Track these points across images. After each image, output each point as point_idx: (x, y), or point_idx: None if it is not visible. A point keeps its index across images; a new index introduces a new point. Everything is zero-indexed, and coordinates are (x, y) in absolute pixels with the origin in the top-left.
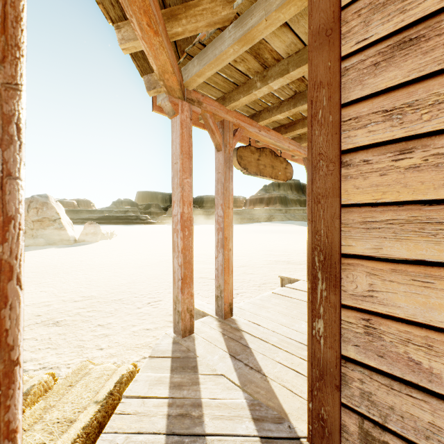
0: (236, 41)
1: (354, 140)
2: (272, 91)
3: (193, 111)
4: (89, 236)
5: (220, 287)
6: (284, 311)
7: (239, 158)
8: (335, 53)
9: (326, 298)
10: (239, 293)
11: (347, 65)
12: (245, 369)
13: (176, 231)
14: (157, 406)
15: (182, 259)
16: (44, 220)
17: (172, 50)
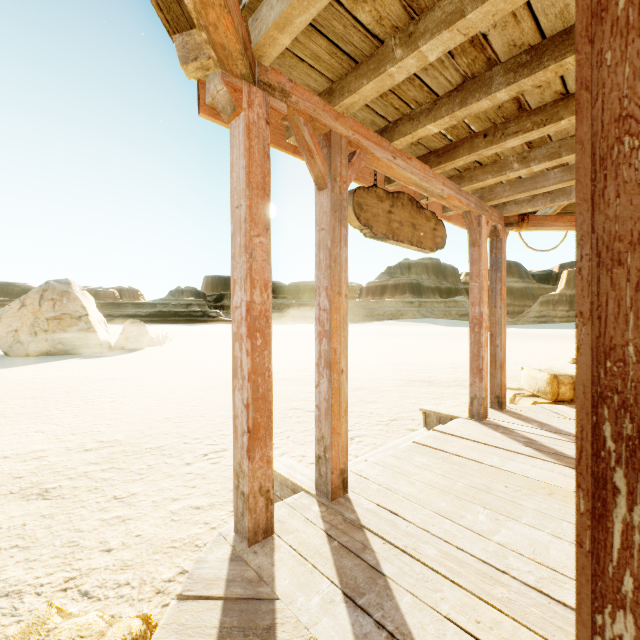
0: None
1: None
2: (422, 75)
3: (273, 107)
4: (130, 342)
5: (325, 441)
6: (440, 481)
7: (357, 208)
8: None
9: None
10: (355, 436)
11: None
12: (379, 639)
13: (239, 338)
14: None
15: (249, 392)
16: (64, 318)
17: None
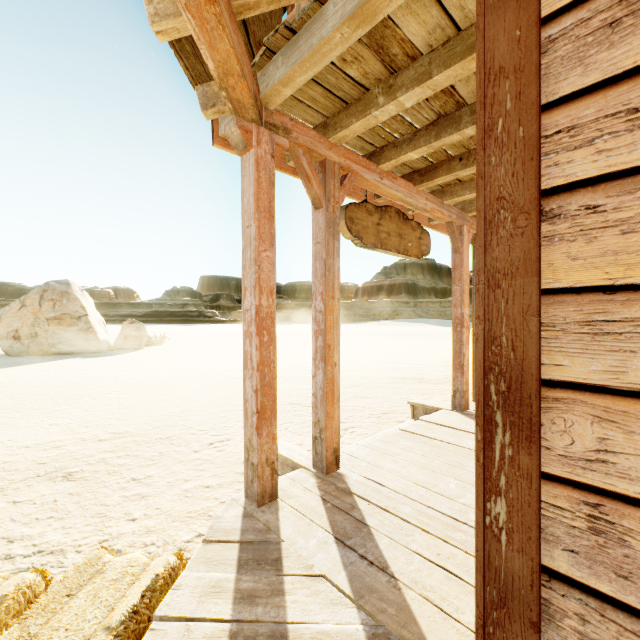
0: (347, 19)
1: (568, 170)
2: (403, 113)
3: (277, 143)
4: (129, 341)
5: (320, 423)
6: (420, 460)
7: (349, 221)
8: (530, 12)
9: (512, 460)
10: (349, 427)
11: (552, 32)
12: (361, 565)
13: (249, 335)
14: (211, 637)
15: (258, 380)
16: (64, 318)
17: (239, 37)
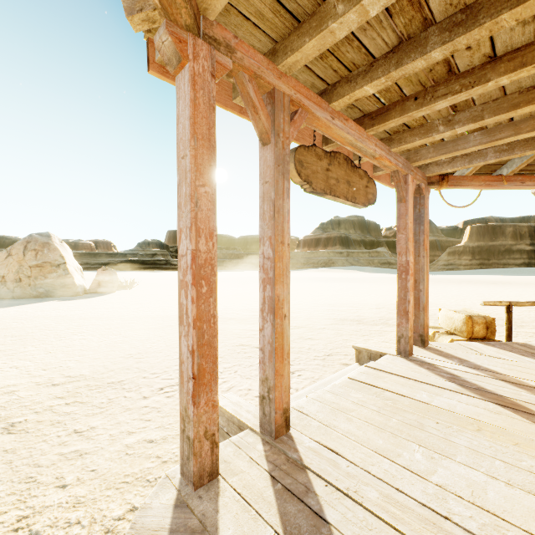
0: None
1: None
2: (361, 35)
3: (218, 61)
4: (102, 286)
5: (268, 382)
6: (376, 418)
7: (299, 164)
8: None
9: None
10: (295, 370)
11: None
12: None
13: (184, 285)
14: None
15: (194, 338)
16: (45, 266)
17: None
